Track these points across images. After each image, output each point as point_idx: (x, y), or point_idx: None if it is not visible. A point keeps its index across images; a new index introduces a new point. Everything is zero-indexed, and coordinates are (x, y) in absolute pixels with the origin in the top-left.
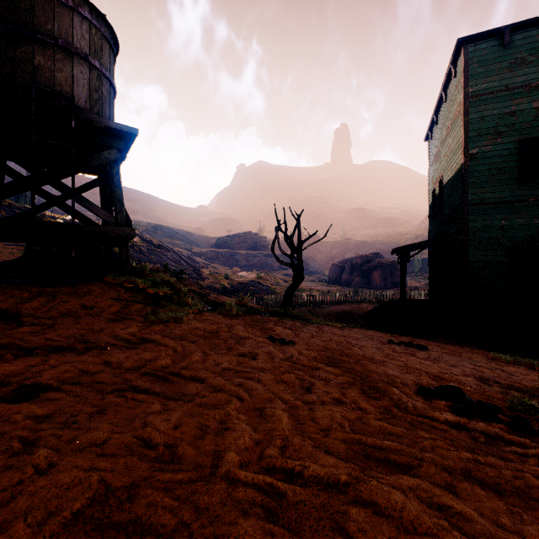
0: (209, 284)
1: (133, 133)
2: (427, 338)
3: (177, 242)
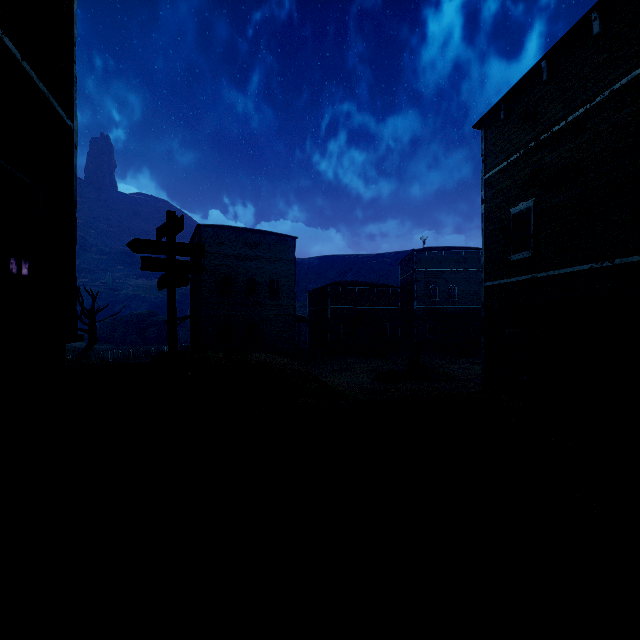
0: None
1: None
2: None
3: None
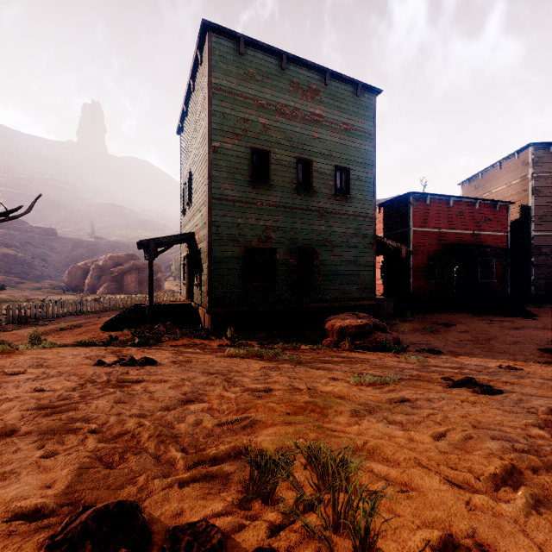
0: None
1: None
2: (173, 342)
3: None
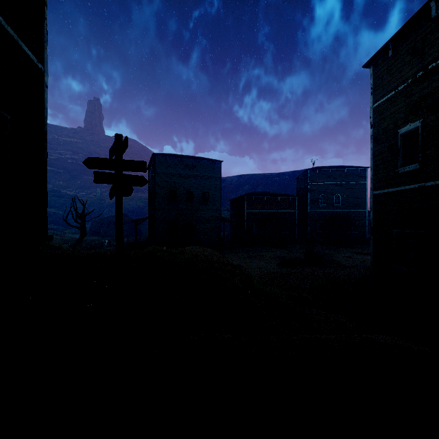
0: None
1: None
2: None
3: None
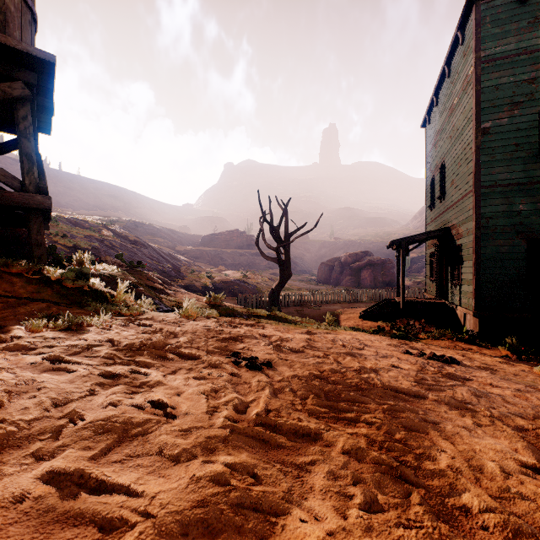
0: (189, 282)
1: (47, 60)
2: (433, 341)
3: (159, 239)
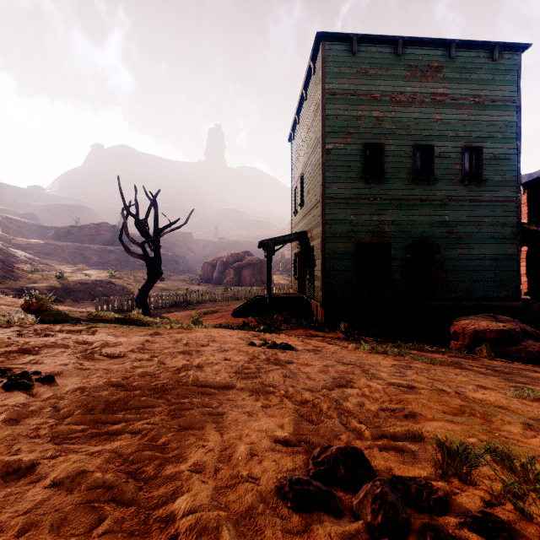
0: (26, 285)
1: None
2: (291, 331)
3: None
